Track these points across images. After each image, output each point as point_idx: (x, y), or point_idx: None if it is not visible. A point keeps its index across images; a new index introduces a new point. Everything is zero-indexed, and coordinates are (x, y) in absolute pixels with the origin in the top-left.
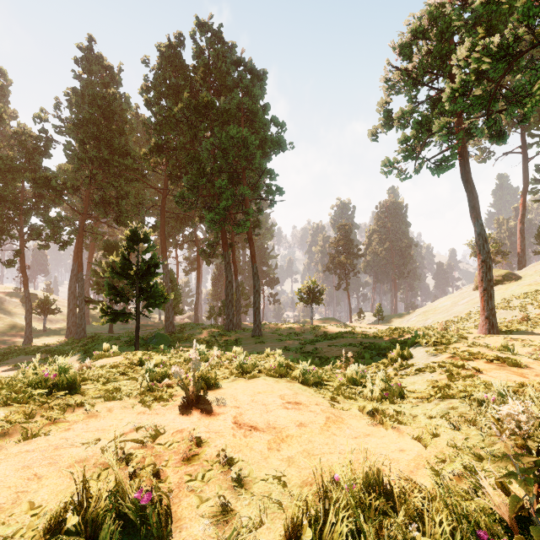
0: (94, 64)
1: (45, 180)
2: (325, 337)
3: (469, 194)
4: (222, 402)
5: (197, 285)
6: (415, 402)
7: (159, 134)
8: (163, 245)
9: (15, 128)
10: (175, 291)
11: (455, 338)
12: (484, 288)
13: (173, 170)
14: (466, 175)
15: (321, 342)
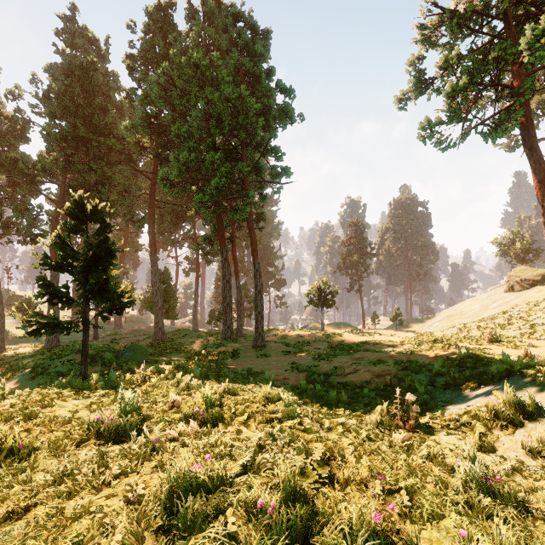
0: (77, 37)
1: (10, 161)
2: (342, 349)
3: (535, 165)
4: None
5: (195, 286)
6: None
7: (143, 105)
8: (151, 239)
9: None
10: (169, 292)
11: None
12: None
13: (163, 152)
14: (530, 141)
15: (339, 358)
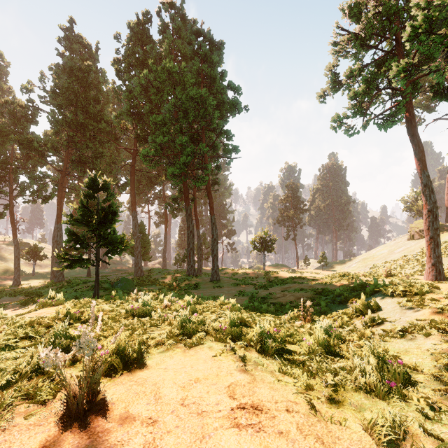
0: (74, 43)
1: (28, 141)
2: (277, 282)
3: (415, 147)
4: (133, 404)
5: (164, 235)
6: (439, 399)
7: (128, 99)
8: (132, 200)
9: (6, 98)
10: (145, 240)
11: (427, 288)
12: (431, 237)
13: (141, 133)
14: (412, 130)
15: (274, 287)
